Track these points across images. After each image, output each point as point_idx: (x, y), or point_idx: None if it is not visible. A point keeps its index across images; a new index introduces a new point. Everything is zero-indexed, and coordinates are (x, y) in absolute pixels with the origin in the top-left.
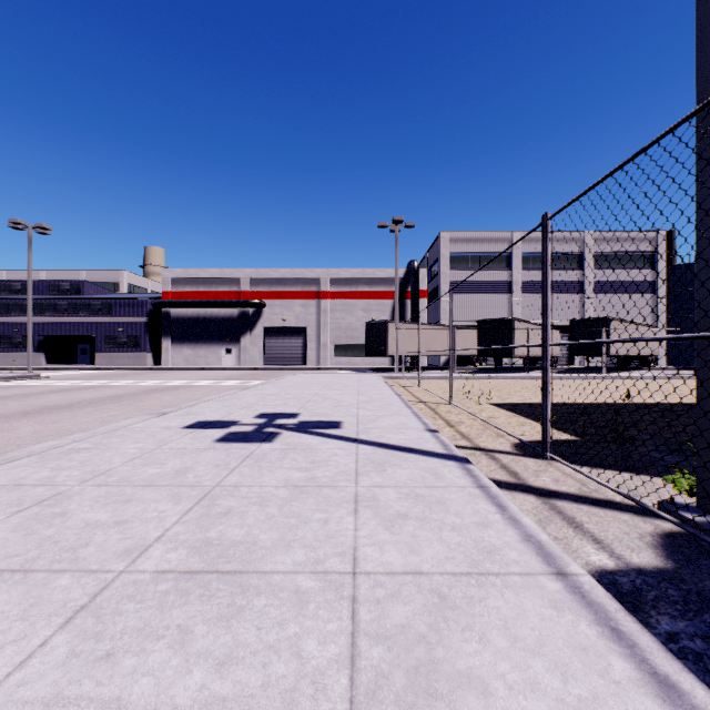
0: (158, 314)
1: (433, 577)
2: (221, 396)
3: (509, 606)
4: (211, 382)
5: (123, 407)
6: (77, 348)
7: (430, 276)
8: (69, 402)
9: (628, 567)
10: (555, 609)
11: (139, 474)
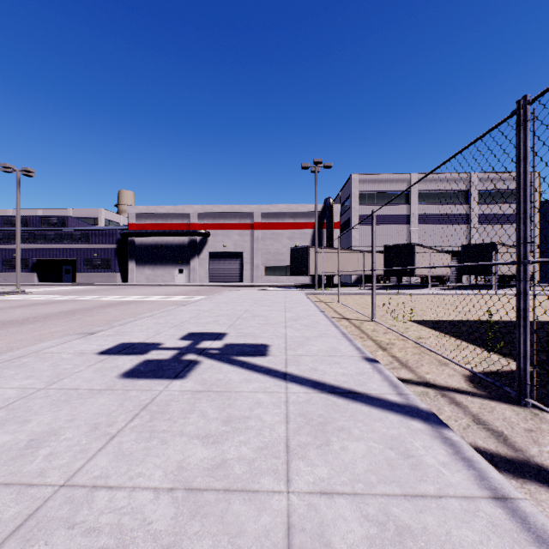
0: (125, 242)
1: None
2: (159, 312)
3: None
4: (161, 297)
5: (70, 322)
6: (62, 269)
7: (343, 211)
8: (26, 316)
9: None
10: None
11: None
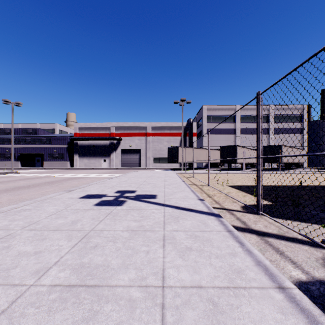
0: (72, 143)
1: (208, 290)
2: (99, 182)
3: (255, 311)
4: (96, 175)
5: (53, 187)
6: (35, 159)
7: (198, 126)
8: (28, 184)
9: (314, 279)
10: (282, 314)
11: (53, 223)
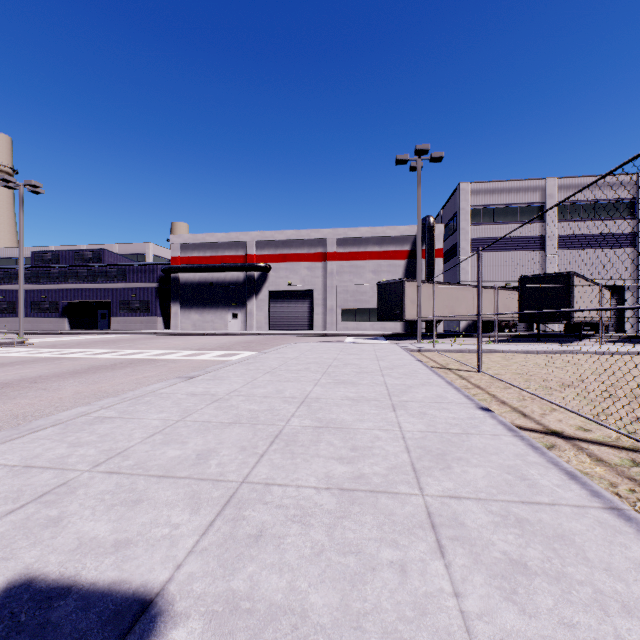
0: (168, 280)
1: None
2: (105, 405)
3: None
4: (188, 353)
5: None
6: (97, 314)
7: (445, 235)
8: None
9: None
10: None
11: None
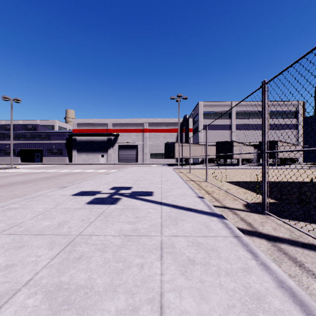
0: (71, 139)
1: None
2: (95, 177)
3: None
4: (93, 170)
5: (48, 183)
6: (34, 155)
7: (194, 122)
8: (24, 180)
9: None
10: None
11: (37, 225)
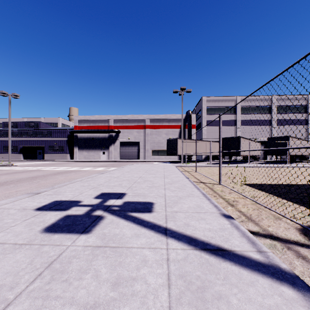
0: (72, 136)
1: None
2: (85, 178)
3: None
4: (90, 168)
5: (31, 184)
6: (37, 152)
7: (197, 118)
8: (7, 180)
9: None
10: None
11: None
